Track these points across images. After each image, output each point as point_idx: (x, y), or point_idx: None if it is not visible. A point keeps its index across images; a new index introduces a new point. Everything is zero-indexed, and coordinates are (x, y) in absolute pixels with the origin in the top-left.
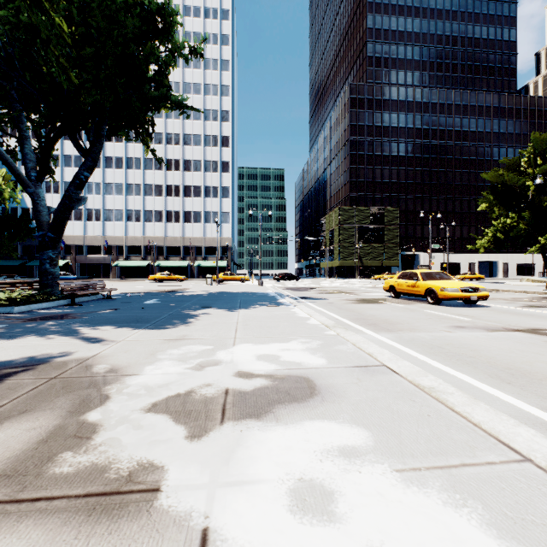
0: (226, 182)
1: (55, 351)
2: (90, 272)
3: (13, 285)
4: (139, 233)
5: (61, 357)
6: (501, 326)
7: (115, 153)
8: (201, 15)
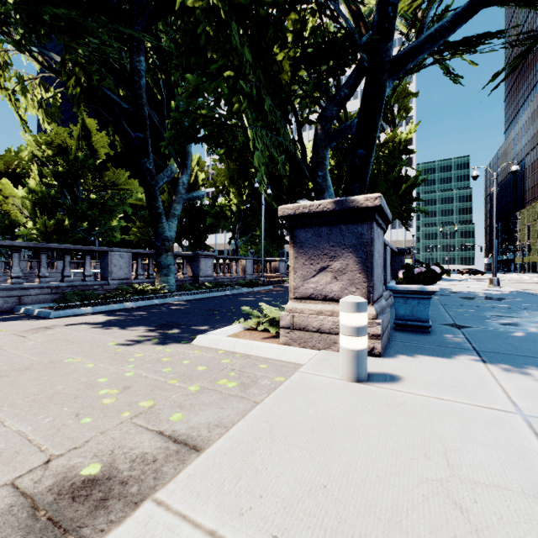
0: None
1: None
2: None
3: None
4: None
5: None
6: None
7: None
8: None
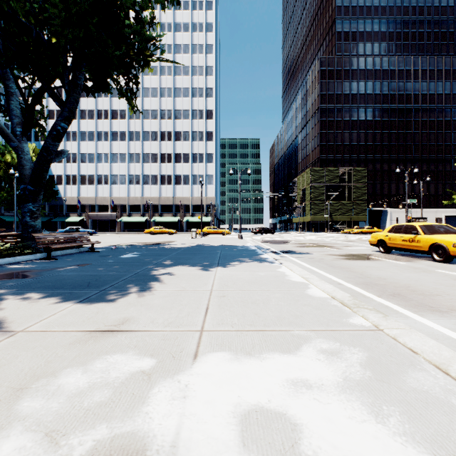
0: (211, 149)
1: None
2: (100, 226)
3: None
4: (139, 194)
5: None
6: None
7: (120, 128)
8: (189, 8)
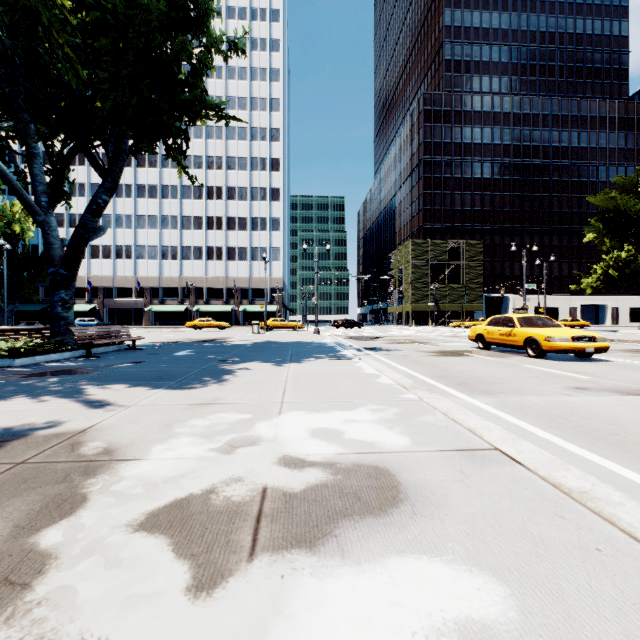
0: (277, 212)
1: (40, 420)
2: (120, 318)
3: (19, 333)
4: (176, 273)
5: (46, 429)
6: (636, 387)
7: (149, 180)
8: (247, 17)
